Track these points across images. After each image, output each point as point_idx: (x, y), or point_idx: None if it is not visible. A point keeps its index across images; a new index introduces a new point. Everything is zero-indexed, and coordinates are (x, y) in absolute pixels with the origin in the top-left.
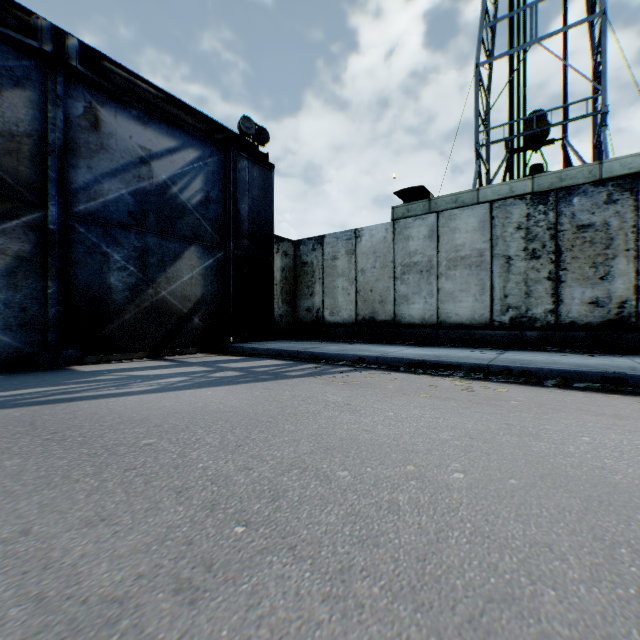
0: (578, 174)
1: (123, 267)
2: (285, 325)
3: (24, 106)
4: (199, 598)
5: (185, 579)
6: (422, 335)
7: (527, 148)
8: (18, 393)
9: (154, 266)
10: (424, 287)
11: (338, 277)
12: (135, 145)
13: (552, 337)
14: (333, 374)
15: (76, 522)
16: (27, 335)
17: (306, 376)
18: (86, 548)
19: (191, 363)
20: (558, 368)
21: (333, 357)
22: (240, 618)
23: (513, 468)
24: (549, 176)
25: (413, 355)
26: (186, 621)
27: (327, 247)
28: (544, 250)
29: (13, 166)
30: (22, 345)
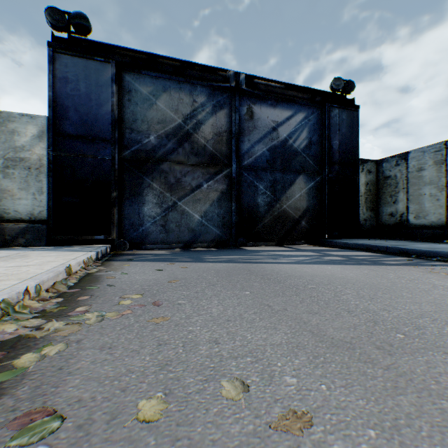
0: None
1: (264, 192)
2: (368, 227)
3: (223, 118)
4: (393, 354)
5: (379, 345)
6: None
7: None
8: (231, 257)
9: (279, 190)
10: None
11: (423, 185)
12: (269, 121)
13: None
14: (429, 266)
15: (304, 311)
16: (224, 230)
17: (401, 265)
18: (317, 321)
19: (304, 250)
20: None
21: (424, 253)
22: (424, 369)
23: None
24: None
25: None
26: (391, 360)
27: (411, 161)
28: None
29: (219, 148)
30: (222, 235)
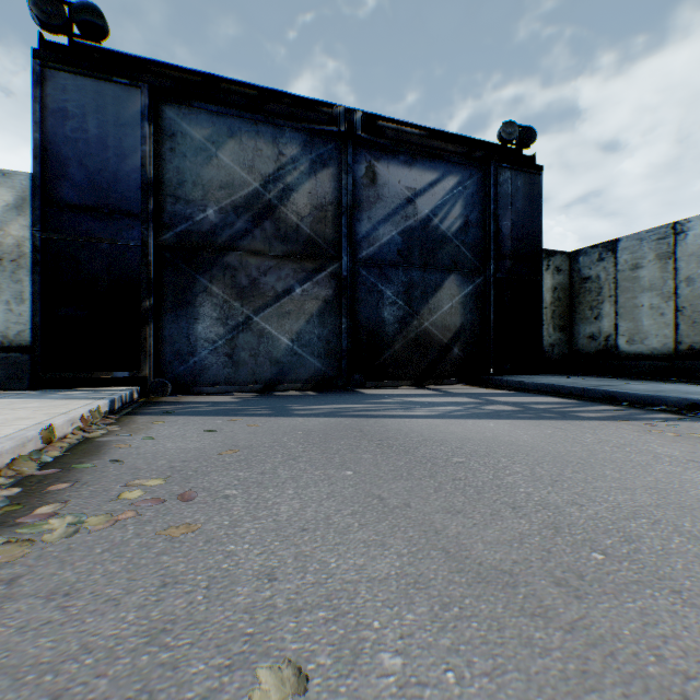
0: None
1: (393, 302)
2: (557, 356)
3: (328, 181)
4: (583, 597)
5: (560, 578)
6: None
7: None
8: (336, 407)
9: (418, 299)
10: None
11: (641, 292)
12: (402, 188)
13: None
14: (648, 421)
15: (438, 508)
16: (329, 362)
17: (606, 419)
18: (458, 528)
19: (456, 394)
20: None
21: (641, 399)
22: (638, 627)
23: None
24: None
25: None
26: (579, 609)
27: (622, 254)
28: None
29: (322, 230)
30: (327, 370)
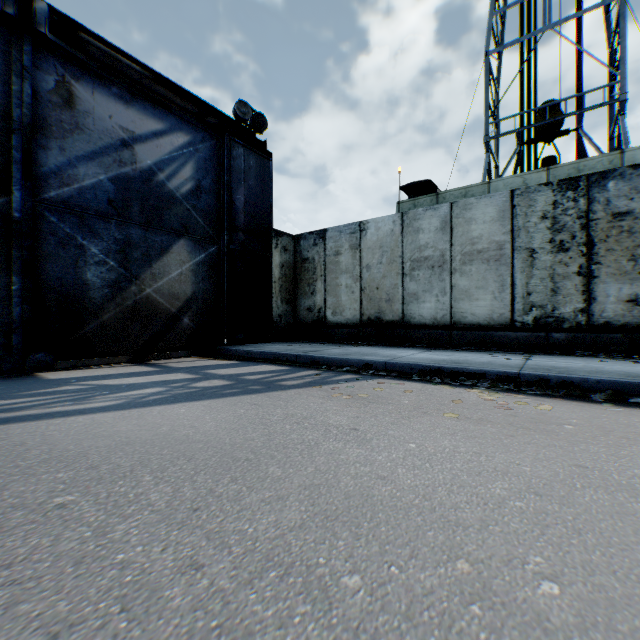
0: (597, 164)
1: (102, 261)
2: (284, 326)
3: None
4: None
5: None
6: (434, 337)
7: (540, 139)
8: None
9: (138, 261)
10: (436, 284)
11: (341, 274)
12: (116, 126)
13: (583, 340)
14: (336, 384)
15: None
16: None
17: (304, 386)
18: None
19: (176, 369)
20: (608, 379)
21: (336, 362)
22: None
23: (634, 568)
24: (566, 167)
25: (427, 360)
26: None
27: (329, 242)
28: (573, 241)
29: None
30: None
